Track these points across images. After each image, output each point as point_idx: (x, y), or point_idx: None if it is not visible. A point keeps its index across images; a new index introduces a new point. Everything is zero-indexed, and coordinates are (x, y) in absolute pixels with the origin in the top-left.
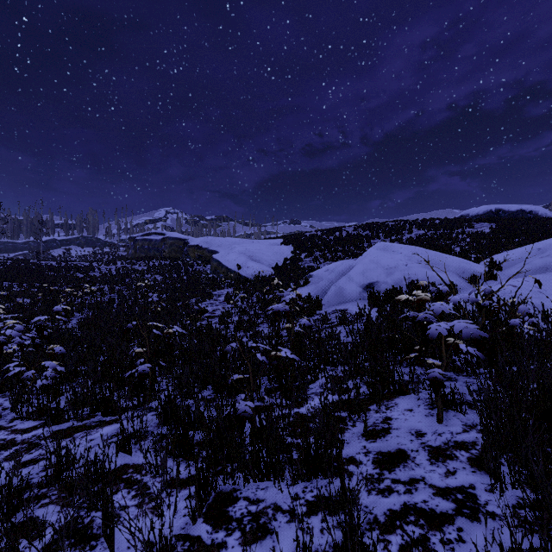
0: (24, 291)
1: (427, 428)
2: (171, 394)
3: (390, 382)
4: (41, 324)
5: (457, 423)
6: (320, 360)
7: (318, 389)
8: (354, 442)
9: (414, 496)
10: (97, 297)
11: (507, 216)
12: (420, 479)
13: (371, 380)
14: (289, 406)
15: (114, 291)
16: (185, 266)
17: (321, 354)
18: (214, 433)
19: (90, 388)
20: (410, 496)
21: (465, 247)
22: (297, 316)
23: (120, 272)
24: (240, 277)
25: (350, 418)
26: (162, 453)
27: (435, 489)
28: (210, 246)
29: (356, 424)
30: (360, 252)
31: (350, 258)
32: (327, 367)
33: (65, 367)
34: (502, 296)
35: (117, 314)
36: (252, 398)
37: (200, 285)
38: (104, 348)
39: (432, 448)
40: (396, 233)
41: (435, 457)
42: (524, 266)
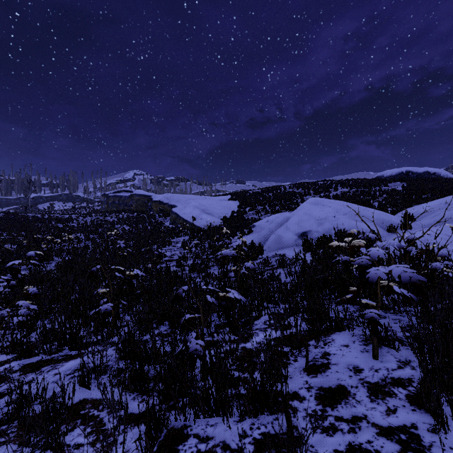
0: (12, 239)
1: (364, 364)
2: (129, 331)
3: (326, 319)
4: (16, 268)
5: (391, 359)
6: (263, 298)
7: (262, 325)
8: (297, 376)
9: (358, 435)
10: (74, 243)
11: (415, 176)
12: (362, 417)
13: (310, 318)
14: (236, 343)
15: (88, 239)
16: (148, 218)
17: (264, 294)
18: (166, 371)
19: (60, 324)
20: (355, 435)
21: (382, 201)
22: (242, 260)
23: (94, 223)
24: (194, 227)
25: (292, 353)
26: (118, 389)
27: (378, 428)
28: (170, 201)
29: (298, 359)
30: (294, 206)
31: (286, 211)
32: (269, 305)
33: (40, 305)
34: (424, 242)
35: (90, 258)
36: (202, 336)
37: (161, 233)
38: (76, 288)
39: (371, 385)
40: (324, 190)
41: (374, 394)
42: (434, 217)
